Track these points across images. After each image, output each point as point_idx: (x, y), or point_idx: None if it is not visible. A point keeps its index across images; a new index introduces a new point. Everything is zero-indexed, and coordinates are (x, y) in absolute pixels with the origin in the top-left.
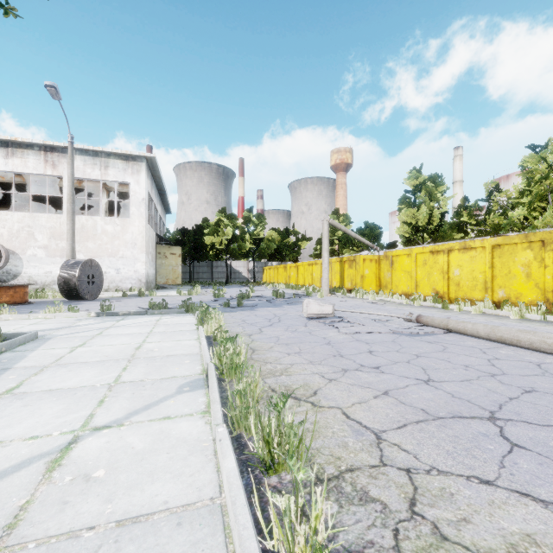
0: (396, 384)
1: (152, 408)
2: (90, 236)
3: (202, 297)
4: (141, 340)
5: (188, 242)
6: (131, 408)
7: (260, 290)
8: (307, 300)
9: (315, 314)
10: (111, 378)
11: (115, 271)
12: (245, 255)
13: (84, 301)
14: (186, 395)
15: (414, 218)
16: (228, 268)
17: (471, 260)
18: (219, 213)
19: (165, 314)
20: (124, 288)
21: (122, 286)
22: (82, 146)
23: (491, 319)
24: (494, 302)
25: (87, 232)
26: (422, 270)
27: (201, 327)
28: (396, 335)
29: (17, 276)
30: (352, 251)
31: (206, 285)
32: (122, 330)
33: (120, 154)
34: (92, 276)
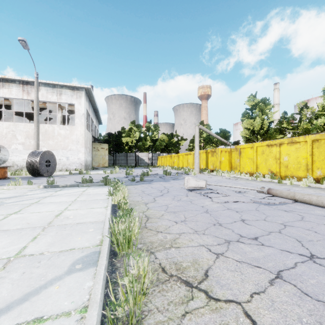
0: (283, 262)
1: (30, 299)
2: (50, 137)
3: (119, 175)
4: (63, 208)
5: (112, 141)
6: (7, 299)
7: (155, 170)
8: (187, 177)
9: (193, 187)
10: (15, 250)
11: (66, 158)
12: (147, 149)
13: (43, 177)
14: (74, 276)
15: (251, 125)
16: (136, 157)
17: (296, 150)
18: (131, 124)
19: (91, 186)
20: (71, 169)
21: (70, 168)
22: (45, 81)
23: (318, 191)
24: (313, 179)
25: (49, 134)
26: (261, 157)
27: (110, 197)
28: (256, 204)
29: (5, 162)
30: (212, 147)
31: (123, 167)
32: (54, 199)
33: (69, 86)
34: (49, 161)
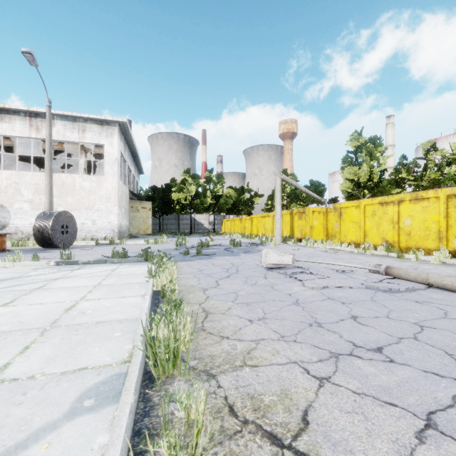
0: (433, 395)
1: None
2: (69, 191)
3: (166, 246)
4: (80, 297)
5: (158, 198)
6: None
7: (219, 239)
8: (265, 249)
9: (274, 265)
10: None
11: (91, 222)
12: (207, 209)
13: (58, 249)
14: (79, 423)
15: (356, 175)
16: (192, 220)
17: (423, 210)
18: (184, 173)
19: (124, 262)
20: (100, 237)
21: (97, 235)
22: (62, 112)
23: None
24: (449, 252)
25: (67, 187)
26: (371, 221)
27: (151, 280)
28: (371, 291)
29: (5, 227)
30: (298, 206)
31: (173, 235)
32: (69, 282)
33: (96, 119)
34: (66, 227)
